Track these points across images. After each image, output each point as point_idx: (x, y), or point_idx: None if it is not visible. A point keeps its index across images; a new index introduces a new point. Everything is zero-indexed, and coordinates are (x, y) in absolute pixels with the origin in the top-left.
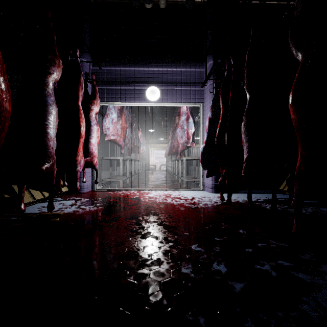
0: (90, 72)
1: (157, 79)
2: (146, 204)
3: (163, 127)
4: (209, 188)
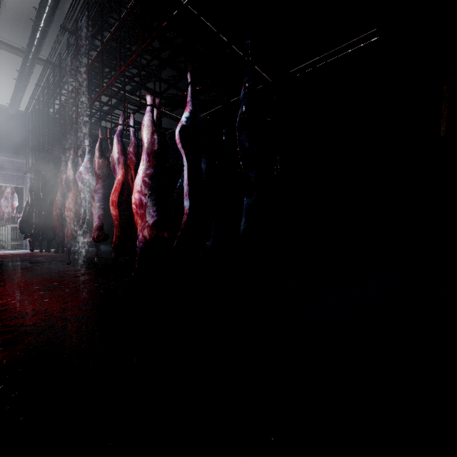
0: None
1: None
2: None
3: None
4: None
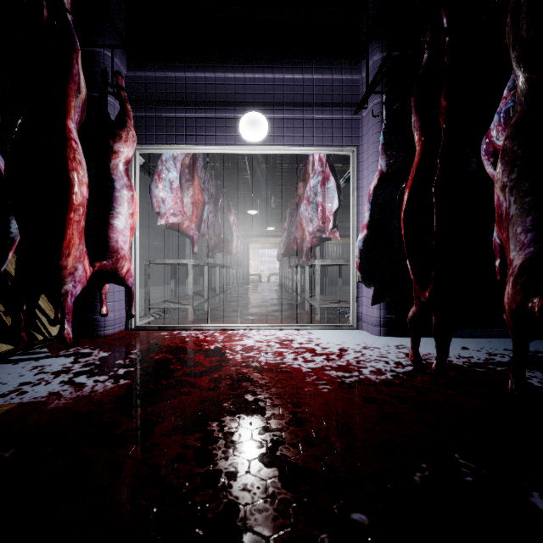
0: (112, 69)
1: (262, 98)
2: (235, 369)
3: (273, 207)
4: (373, 325)
